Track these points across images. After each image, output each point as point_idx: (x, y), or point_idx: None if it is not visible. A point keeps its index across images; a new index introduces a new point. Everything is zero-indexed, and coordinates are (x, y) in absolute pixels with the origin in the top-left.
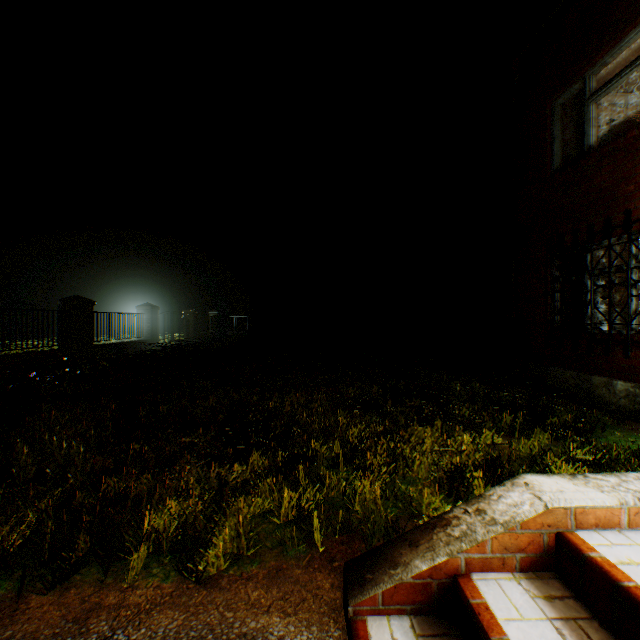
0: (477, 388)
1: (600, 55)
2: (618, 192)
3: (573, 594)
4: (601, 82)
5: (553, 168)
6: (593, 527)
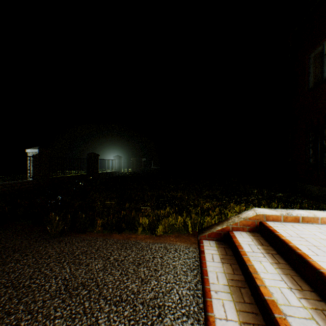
0: (265, 192)
1: None
2: None
3: (261, 236)
4: None
5: (309, 88)
6: (271, 221)
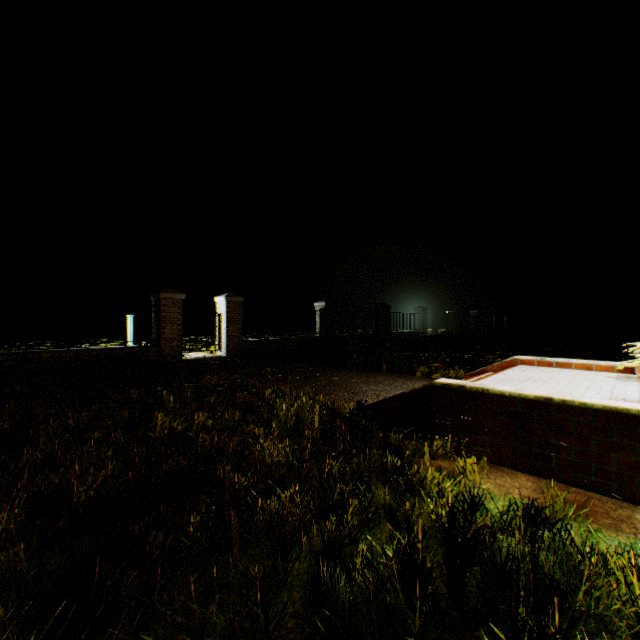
0: None
1: None
2: None
3: None
4: None
5: None
6: (525, 365)
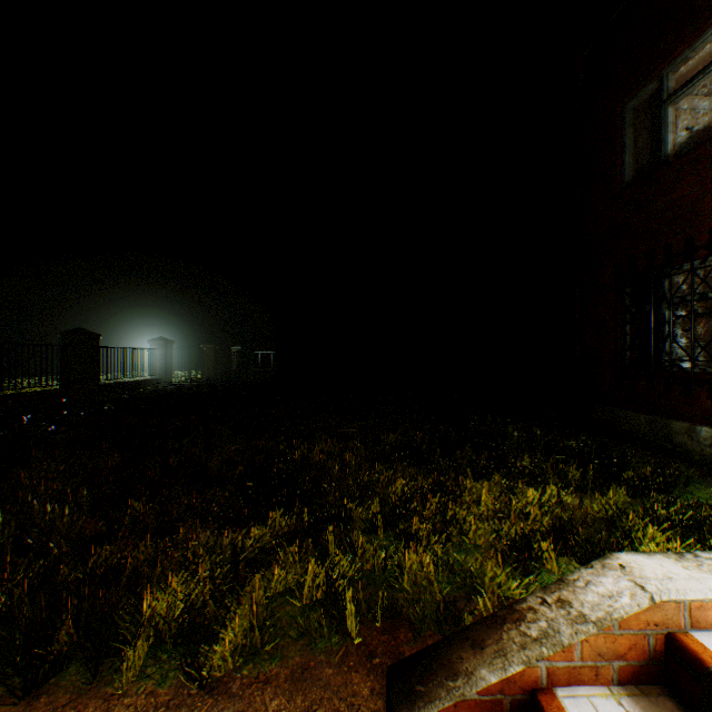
0: (538, 435)
1: (680, 49)
2: (702, 207)
3: None
4: (678, 83)
5: (624, 181)
6: None
